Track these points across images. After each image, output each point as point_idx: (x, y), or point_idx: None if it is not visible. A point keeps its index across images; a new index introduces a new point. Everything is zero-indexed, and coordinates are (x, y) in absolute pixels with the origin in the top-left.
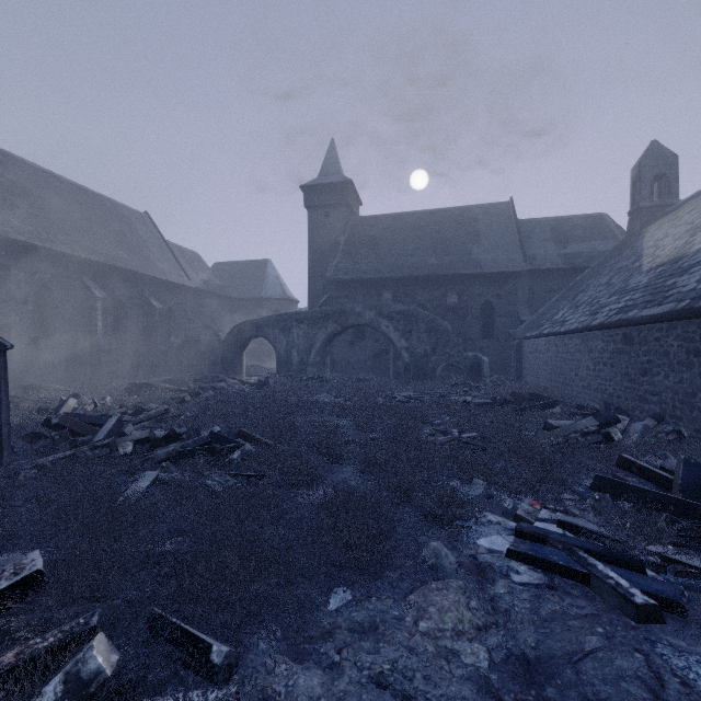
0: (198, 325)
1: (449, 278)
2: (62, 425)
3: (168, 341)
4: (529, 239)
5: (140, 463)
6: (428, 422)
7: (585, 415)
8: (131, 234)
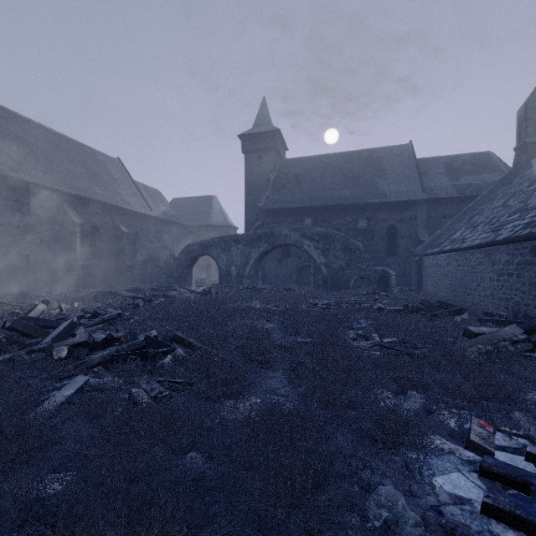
0: (158, 246)
1: (359, 207)
2: (15, 328)
3: (134, 258)
4: (426, 174)
5: (74, 368)
6: (348, 326)
7: (494, 322)
8: (106, 175)
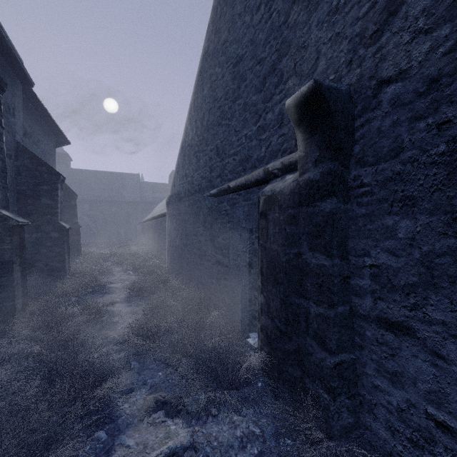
0: None
1: (113, 202)
2: None
3: None
4: (144, 190)
5: None
6: None
7: None
8: None
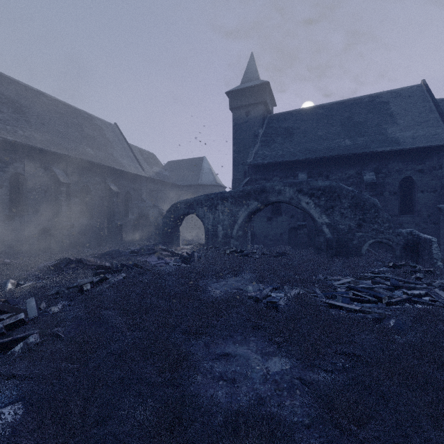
0: (147, 205)
1: (364, 157)
2: None
3: (126, 217)
4: None
5: None
6: None
7: None
8: (100, 137)
